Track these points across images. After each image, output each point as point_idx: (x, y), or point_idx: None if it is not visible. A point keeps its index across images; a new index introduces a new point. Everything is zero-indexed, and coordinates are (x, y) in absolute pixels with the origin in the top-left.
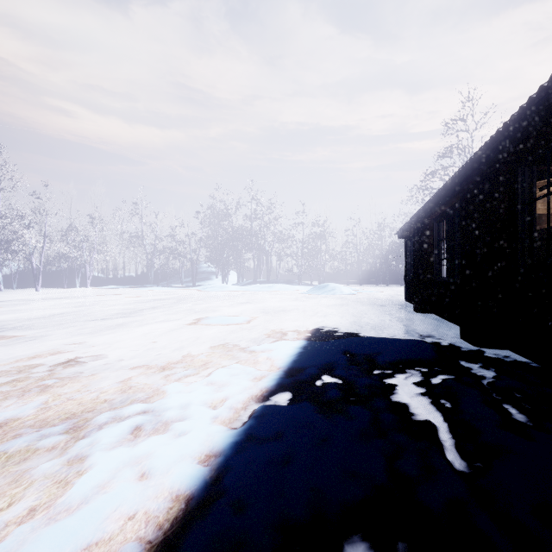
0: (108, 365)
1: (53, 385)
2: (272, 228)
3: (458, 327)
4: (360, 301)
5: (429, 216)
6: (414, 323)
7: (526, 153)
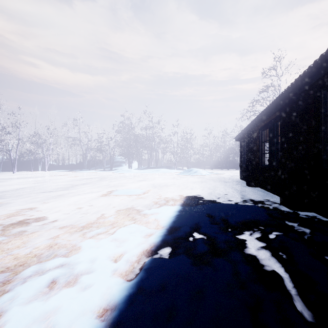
0: (45, 225)
1: (1, 242)
2: (158, 135)
3: (276, 196)
4: (213, 179)
5: (257, 126)
6: (248, 193)
7: (327, 82)
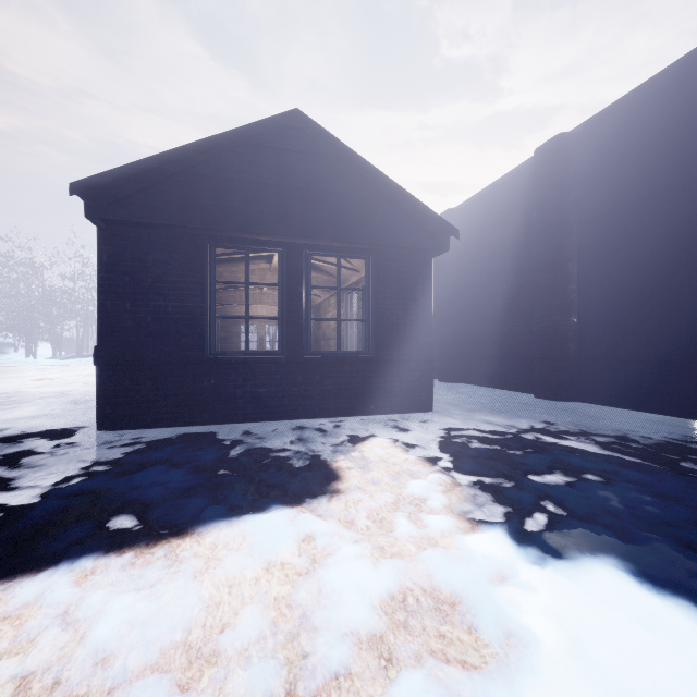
0: None
1: None
2: None
3: None
4: None
5: None
6: None
7: None
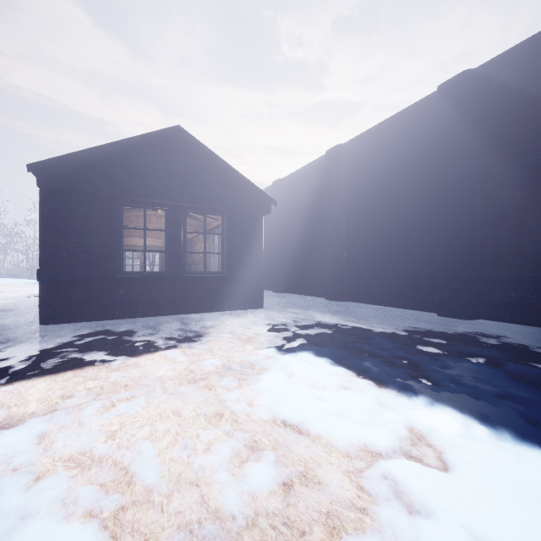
0: None
1: None
2: None
3: None
4: None
5: None
6: None
7: None
